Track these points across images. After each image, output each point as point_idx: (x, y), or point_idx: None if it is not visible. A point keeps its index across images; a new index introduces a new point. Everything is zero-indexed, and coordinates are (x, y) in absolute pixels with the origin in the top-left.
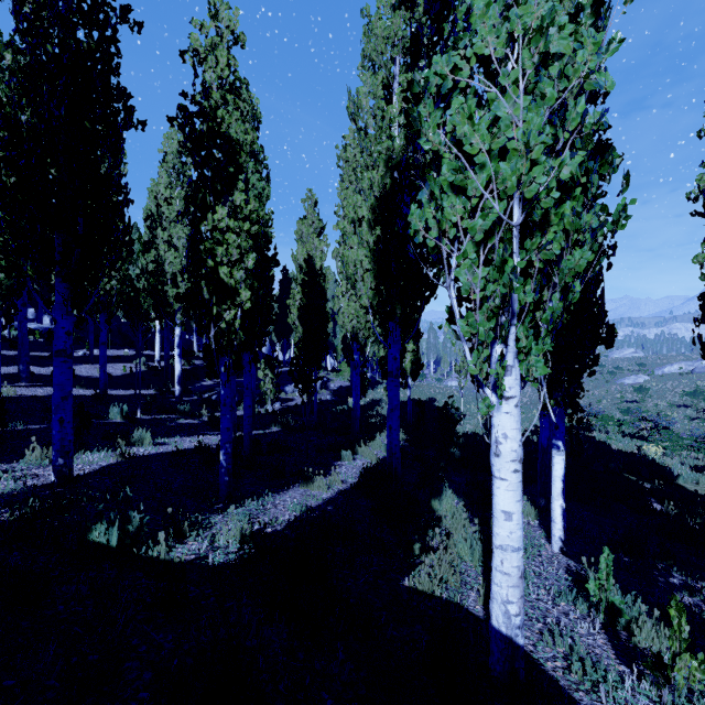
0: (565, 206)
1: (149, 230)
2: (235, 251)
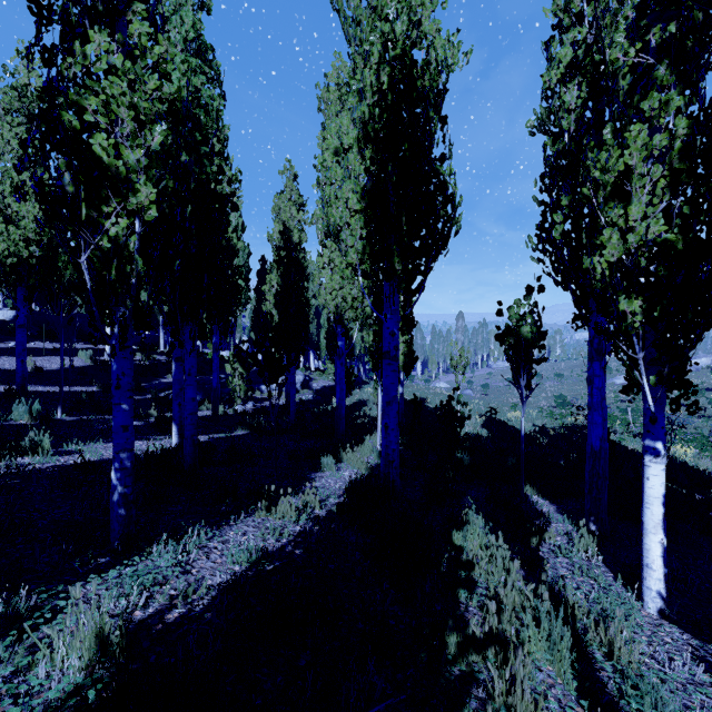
0: None
1: None
2: (124, 112)
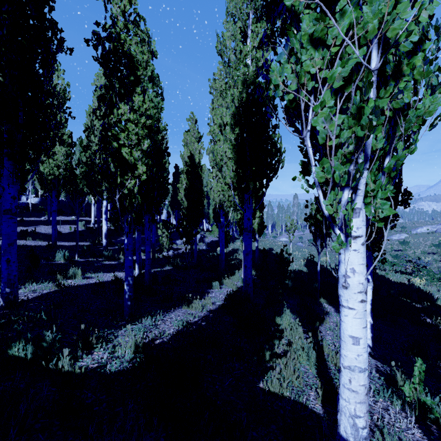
0: (417, 56)
1: (86, 138)
2: (134, 137)
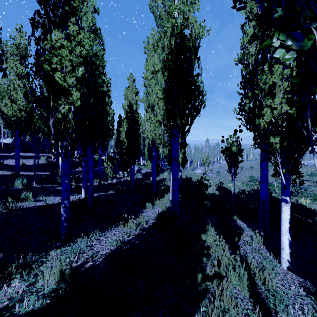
0: None
1: None
2: (67, 63)
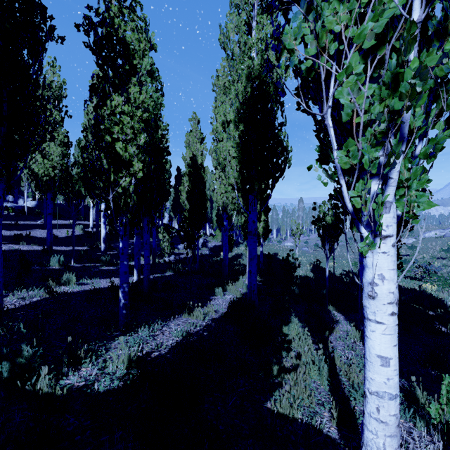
0: None
1: (84, 138)
2: (129, 131)
